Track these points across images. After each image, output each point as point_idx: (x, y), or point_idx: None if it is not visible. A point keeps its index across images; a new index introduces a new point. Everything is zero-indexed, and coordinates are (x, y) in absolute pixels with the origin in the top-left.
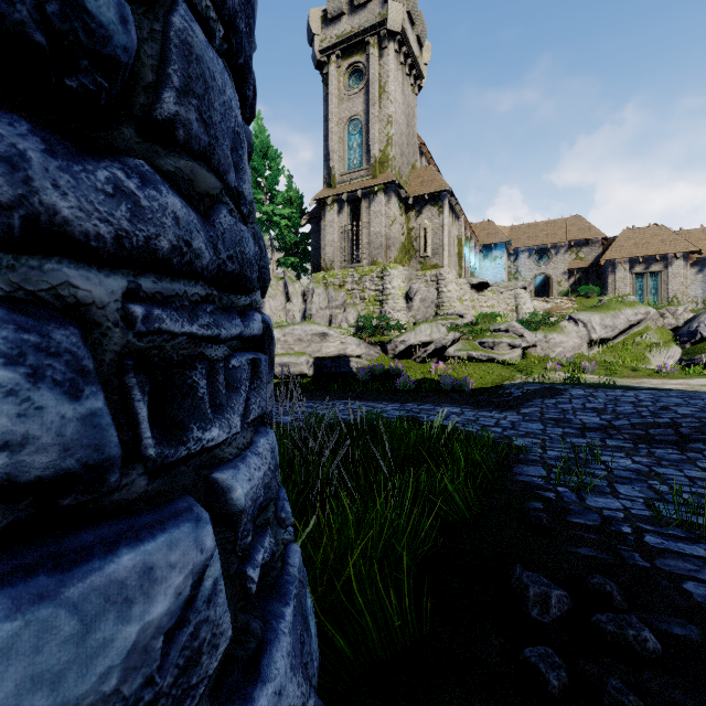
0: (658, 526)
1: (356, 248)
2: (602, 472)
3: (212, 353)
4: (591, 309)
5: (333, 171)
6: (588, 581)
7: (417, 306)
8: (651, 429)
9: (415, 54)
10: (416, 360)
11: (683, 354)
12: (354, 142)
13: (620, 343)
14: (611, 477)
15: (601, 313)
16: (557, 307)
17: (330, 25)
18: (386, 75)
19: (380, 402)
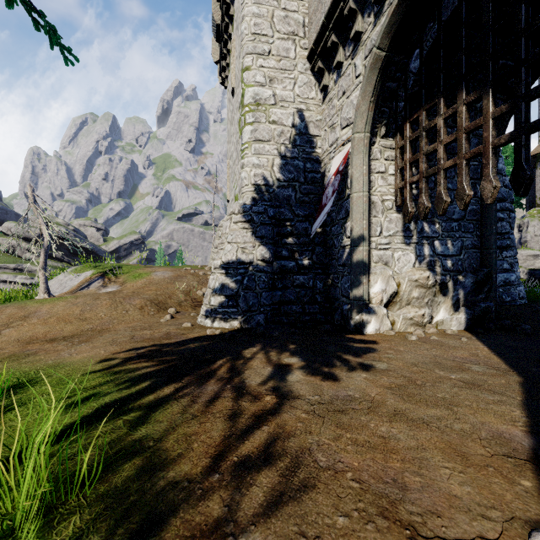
0: None
1: None
2: None
3: (514, 263)
4: None
5: None
6: None
7: None
8: None
9: None
10: None
11: None
12: None
13: None
14: None
15: None
16: None
17: None
18: None
19: None
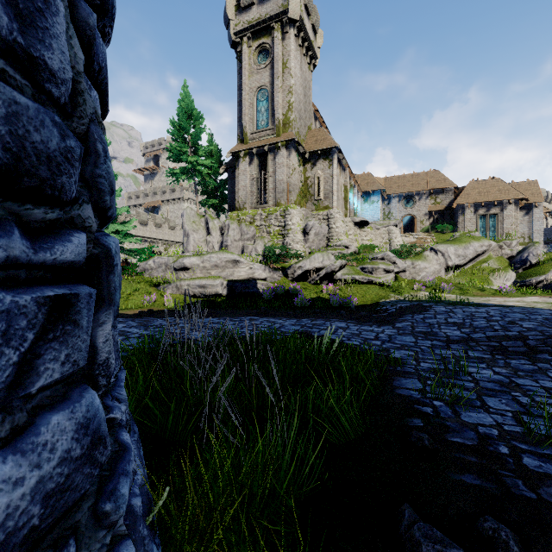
0: (531, 445)
1: (264, 193)
2: (470, 384)
3: None
4: (448, 242)
5: (245, 130)
6: (480, 525)
7: (312, 238)
8: (503, 341)
9: (310, 39)
10: (311, 282)
11: (517, 277)
12: (262, 107)
13: (469, 269)
14: (479, 389)
15: (455, 245)
16: (420, 240)
17: (242, 13)
18: (288, 54)
19: (280, 317)
